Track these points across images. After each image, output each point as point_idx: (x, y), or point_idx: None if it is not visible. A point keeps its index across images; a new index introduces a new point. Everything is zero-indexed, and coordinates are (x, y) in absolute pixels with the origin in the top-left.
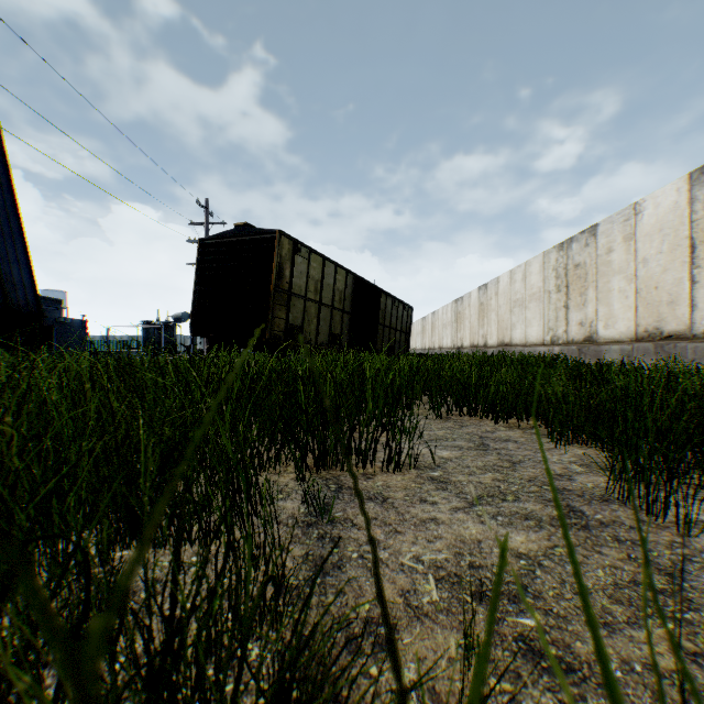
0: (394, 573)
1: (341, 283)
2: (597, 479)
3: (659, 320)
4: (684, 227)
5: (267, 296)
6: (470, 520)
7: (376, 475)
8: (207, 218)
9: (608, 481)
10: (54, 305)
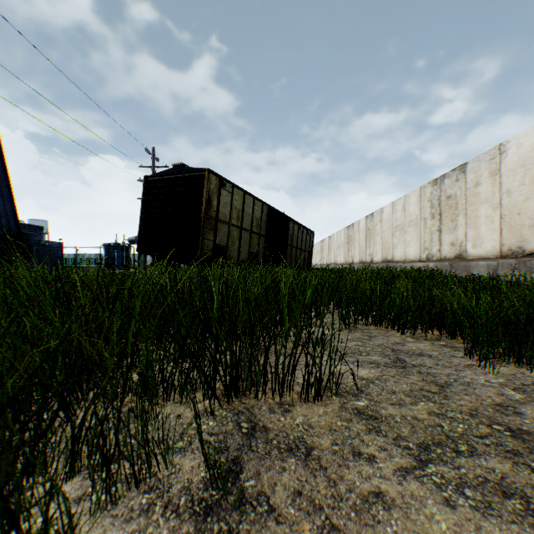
0: None
1: (258, 212)
2: None
3: (521, 240)
4: None
5: (198, 222)
6: (429, 497)
7: (295, 406)
8: (153, 162)
9: None
10: (37, 231)
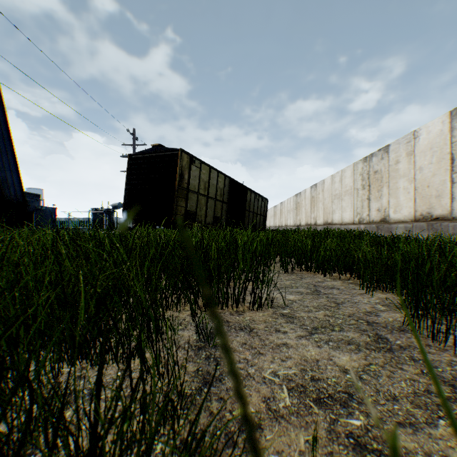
0: (258, 384)
1: (221, 183)
2: (395, 315)
3: (430, 208)
4: (447, 146)
5: (173, 192)
6: (310, 345)
7: (245, 312)
8: (134, 141)
9: (403, 316)
10: (34, 198)
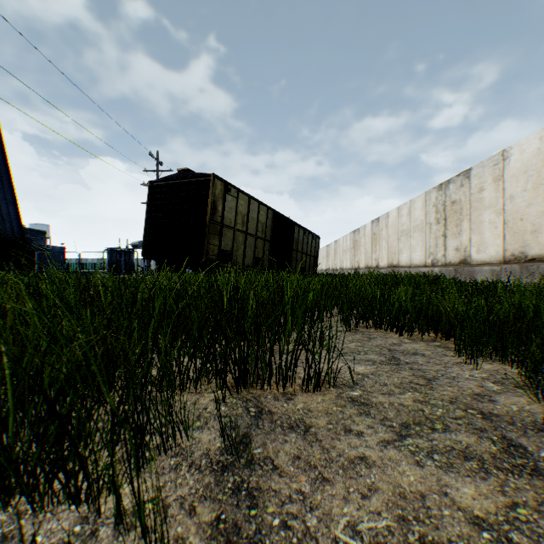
0: None
1: (263, 217)
2: (518, 399)
3: (524, 246)
4: None
5: (204, 227)
6: (403, 460)
7: (296, 395)
8: (157, 166)
9: (531, 402)
10: (39, 235)
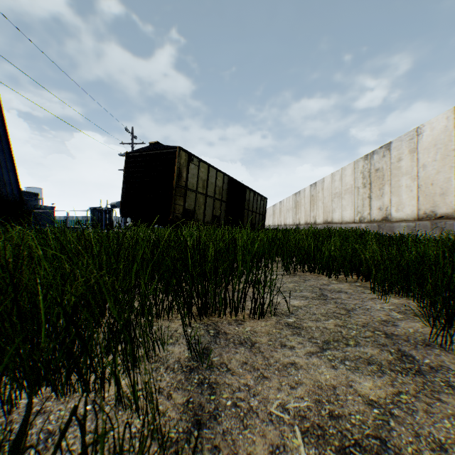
0: (264, 424)
1: (220, 182)
2: (415, 324)
3: (434, 206)
4: (452, 143)
5: (171, 190)
6: (323, 365)
7: (245, 321)
8: (132, 139)
9: (424, 326)
10: (33, 197)
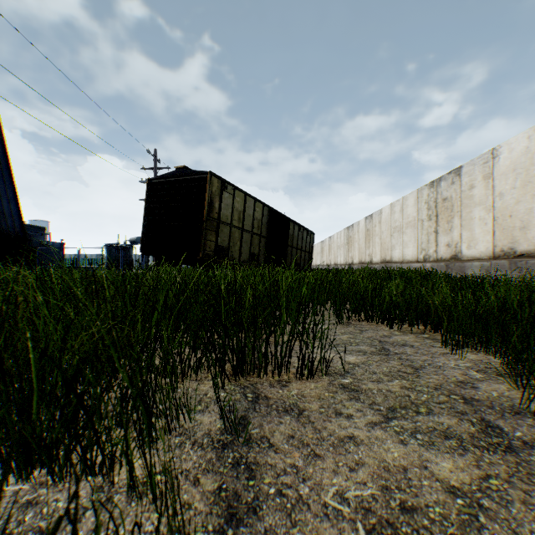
0: (317, 520)
1: (259, 213)
2: (499, 386)
3: (513, 242)
4: (534, 167)
5: (201, 223)
6: (389, 439)
7: (291, 382)
8: (155, 164)
9: (510, 389)
10: (39, 231)
